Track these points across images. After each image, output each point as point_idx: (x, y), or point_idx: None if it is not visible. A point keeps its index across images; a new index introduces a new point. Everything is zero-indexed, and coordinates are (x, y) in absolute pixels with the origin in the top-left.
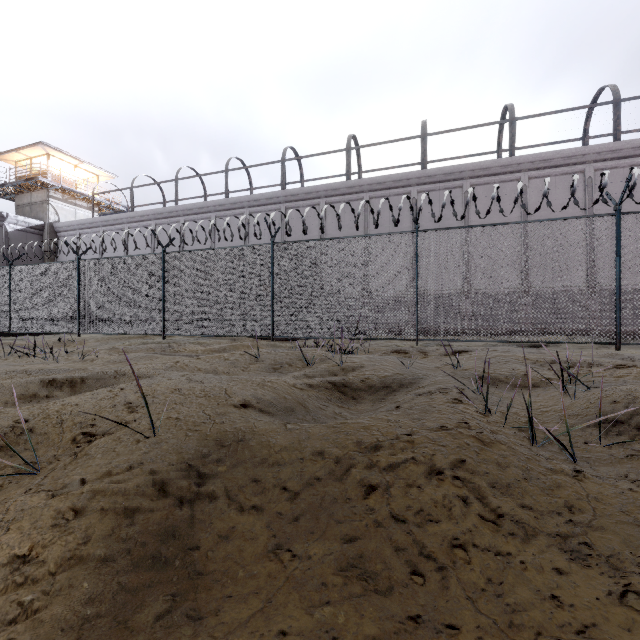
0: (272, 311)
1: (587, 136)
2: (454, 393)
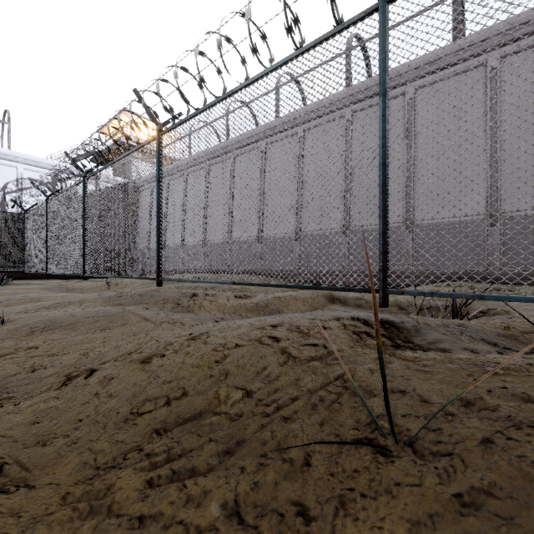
0: (382, 210)
1: None
2: None
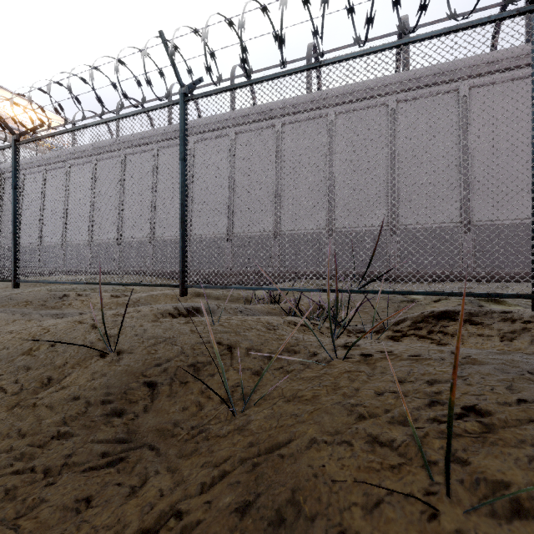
0: (181, 234)
1: None
2: None
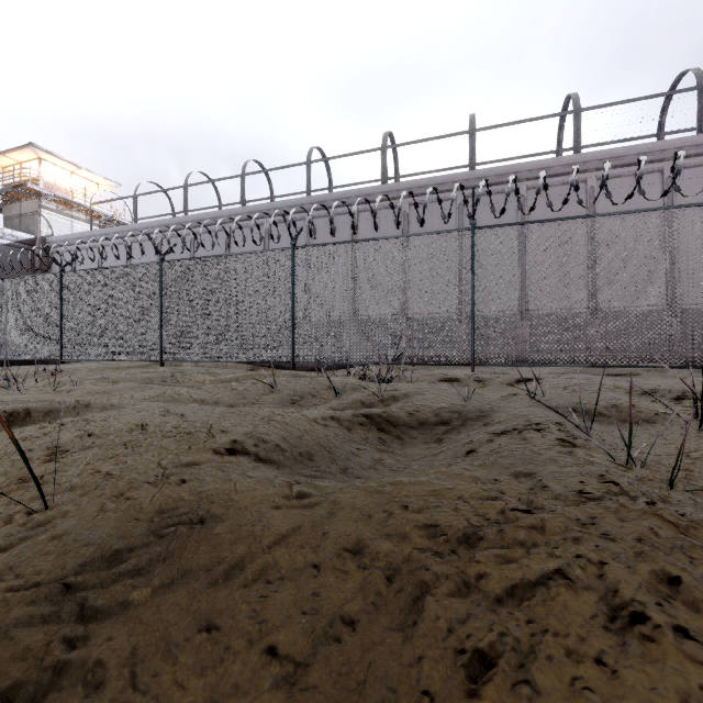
0: (292, 331)
1: (663, 132)
2: (554, 431)
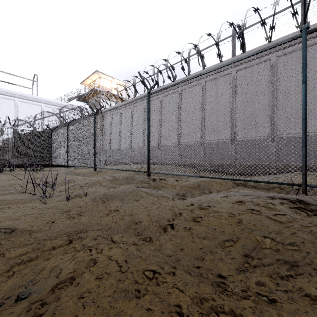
0: (304, 143)
1: None
2: None
